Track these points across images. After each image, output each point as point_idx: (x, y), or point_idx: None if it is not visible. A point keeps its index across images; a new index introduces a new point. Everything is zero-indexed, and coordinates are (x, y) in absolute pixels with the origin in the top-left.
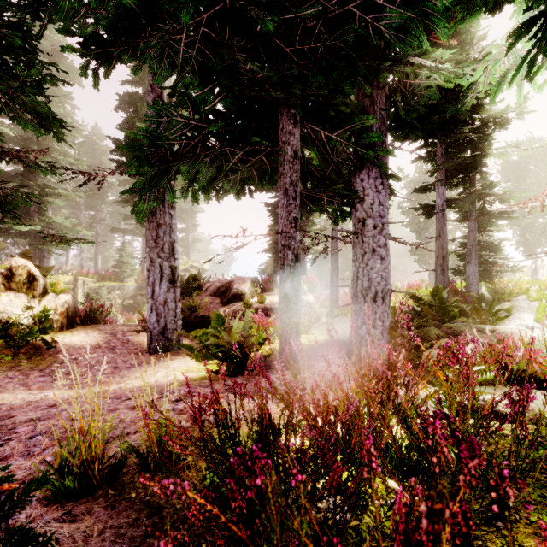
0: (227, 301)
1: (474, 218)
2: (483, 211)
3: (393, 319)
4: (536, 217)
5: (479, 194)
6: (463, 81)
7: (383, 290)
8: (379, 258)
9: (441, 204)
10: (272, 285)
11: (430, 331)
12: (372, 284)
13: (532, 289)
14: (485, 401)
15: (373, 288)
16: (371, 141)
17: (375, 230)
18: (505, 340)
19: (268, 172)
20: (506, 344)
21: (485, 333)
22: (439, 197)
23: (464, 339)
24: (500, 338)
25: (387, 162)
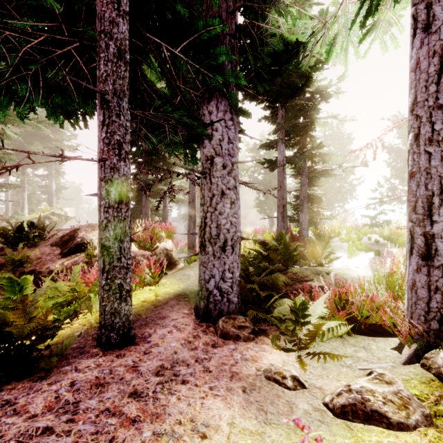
0: (68, 251)
1: (306, 174)
2: (311, 169)
3: (243, 267)
4: (334, 182)
5: (309, 153)
6: (304, 38)
7: (233, 237)
8: (228, 202)
9: (282, 160)
10: (134, 232)
11: (278, 278)
12: (221, 231)
13: (343, 232)
14: (359, 392)
15: (222, 236)
16: (219, 61)
17: (224, 170)
18: (347, 286)
19: (90, 83)
20: (343, 287)
21: (323, 276)
22: (280, 154)
23: (309, 285)
24: (337, 280)
25: (237, 93)
